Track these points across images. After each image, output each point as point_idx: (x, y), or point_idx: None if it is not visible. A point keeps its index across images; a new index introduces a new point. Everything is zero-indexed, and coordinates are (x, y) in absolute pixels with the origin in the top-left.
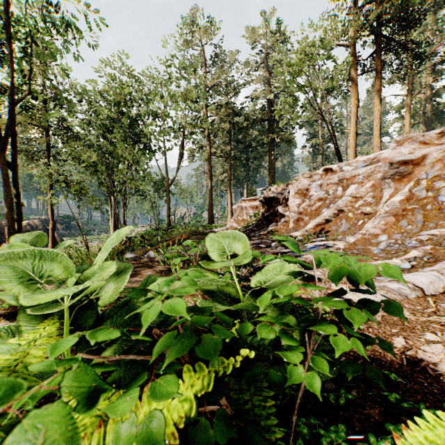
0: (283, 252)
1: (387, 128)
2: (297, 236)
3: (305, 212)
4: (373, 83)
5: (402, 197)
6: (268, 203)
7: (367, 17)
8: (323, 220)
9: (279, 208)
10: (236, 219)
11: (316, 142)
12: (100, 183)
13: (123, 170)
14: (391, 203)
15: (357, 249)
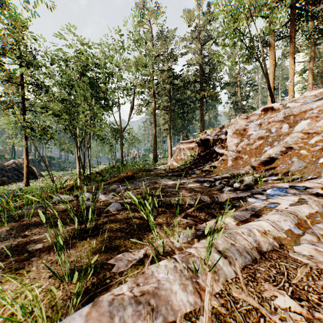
0: (240, 196)
1: None
2: (241, 174)
3: (244, 151)
4: (282, 52)
5: None
6: (203, 144)
7: None
8: (268, 158)
9: (216, 147)
10: (175, 158)
11: (236, 99)
12: (64, 129)
13: (82, 118)
14: None
15: None
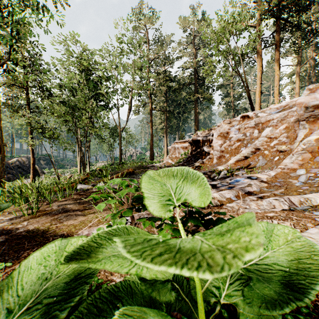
0: (213, 184)
1: (281, 90)
2: (221, 169)
3: (226, 150)
4: (271, 56)
5: (317, 136)
6: (195, 144)
7: (270, 3)
8: (242, 156)
9: (205, 147)
10: (171, 156)
11: (229, 100)
12: (68, 129)
13: (85, 120)
14: (307, 141)
15: (279, 182)
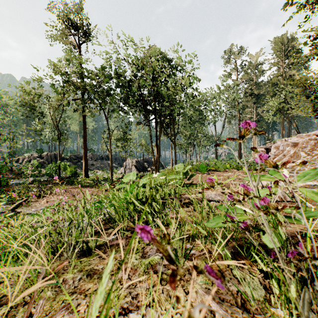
0: None
1: None
2: None
3: (277, 155)
4: None
5: (293, 152)
6: (266, 150)
7: None
8: (279, 157)
9: (269, 153)
10: (253, 157)
11: None
12: (190, 143)
13: (200, 138)
14: (290, 153)
15: None
